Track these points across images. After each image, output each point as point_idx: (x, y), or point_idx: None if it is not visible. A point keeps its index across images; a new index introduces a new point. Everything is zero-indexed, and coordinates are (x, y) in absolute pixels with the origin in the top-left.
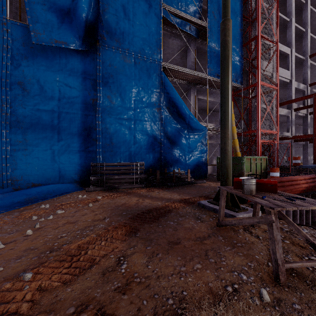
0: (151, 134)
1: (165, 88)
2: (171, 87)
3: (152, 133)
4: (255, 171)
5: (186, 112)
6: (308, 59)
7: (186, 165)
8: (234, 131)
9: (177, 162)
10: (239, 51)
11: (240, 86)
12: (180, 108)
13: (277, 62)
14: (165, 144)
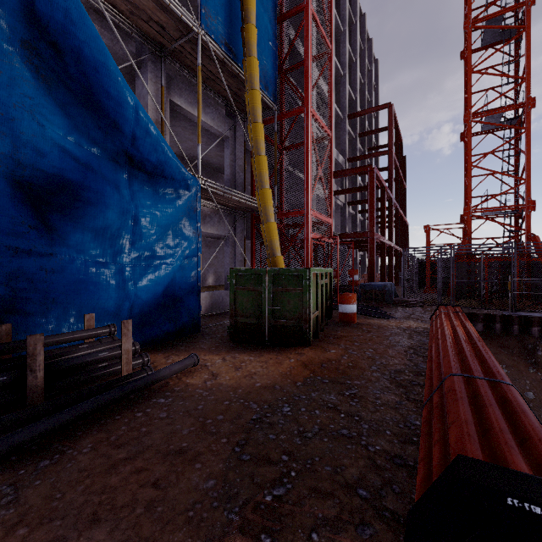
0: None
1: None
2: None
3: None
4: (321, 306)
5: (122, 93)
6: (347, 119)
7: (123, 298)
8: (268, 201)
9: (80, 288)
10: (270, 21)
11: (273, 106)
12: (92, 65)
13: (331, 85)
14: (4, 206)
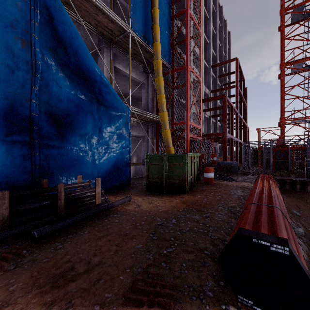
0: (0, 96)
1: (44, 1)
2: (58, 3)
3: (4, 93)
4: (193, 173)
5: (95, 69)
6: (211, 68)
7: (94, 168)
8: (166, 118)
9: (75, 163)
10: (167, 20)
11: (168, 66)
12: (81, 56)
13: (200, 52)
14: (44, 125)
